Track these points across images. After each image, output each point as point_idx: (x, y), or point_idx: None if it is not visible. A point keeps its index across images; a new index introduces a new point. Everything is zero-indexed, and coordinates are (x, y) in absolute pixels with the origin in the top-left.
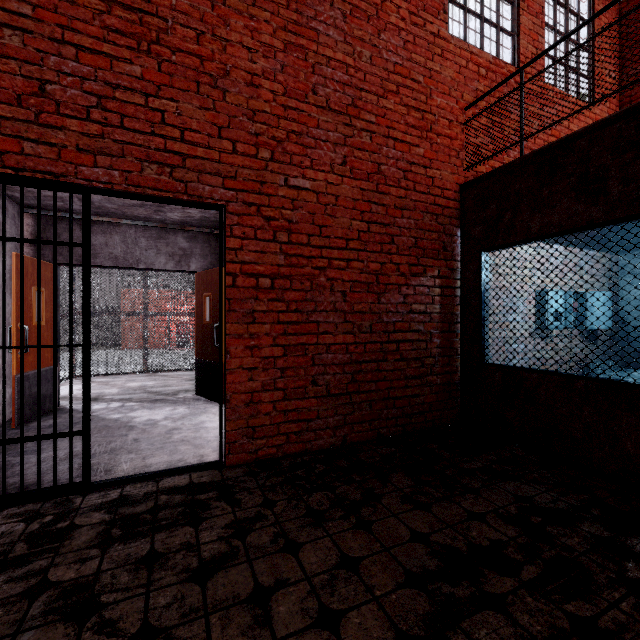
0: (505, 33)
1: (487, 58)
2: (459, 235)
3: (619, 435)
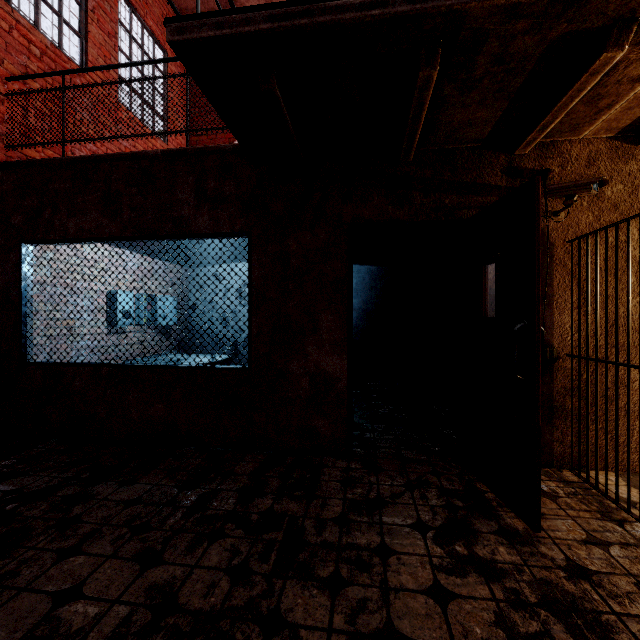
0: (71, 29)
1: (43, 40)
2: None
3: (129, 407)
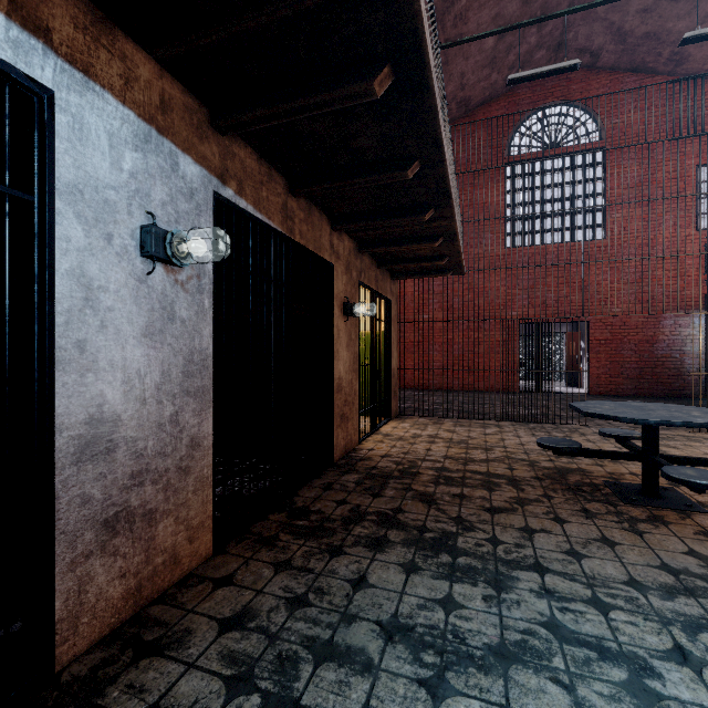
0: None
1: None
2: (704, 316)
3: None
